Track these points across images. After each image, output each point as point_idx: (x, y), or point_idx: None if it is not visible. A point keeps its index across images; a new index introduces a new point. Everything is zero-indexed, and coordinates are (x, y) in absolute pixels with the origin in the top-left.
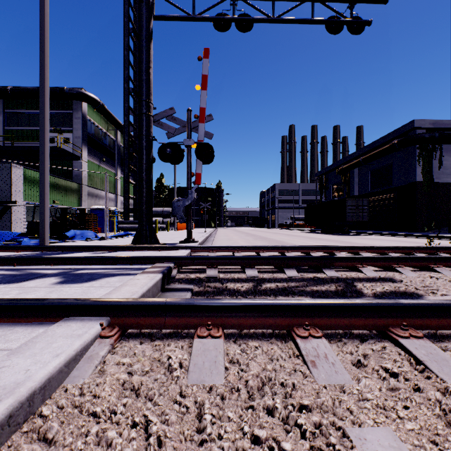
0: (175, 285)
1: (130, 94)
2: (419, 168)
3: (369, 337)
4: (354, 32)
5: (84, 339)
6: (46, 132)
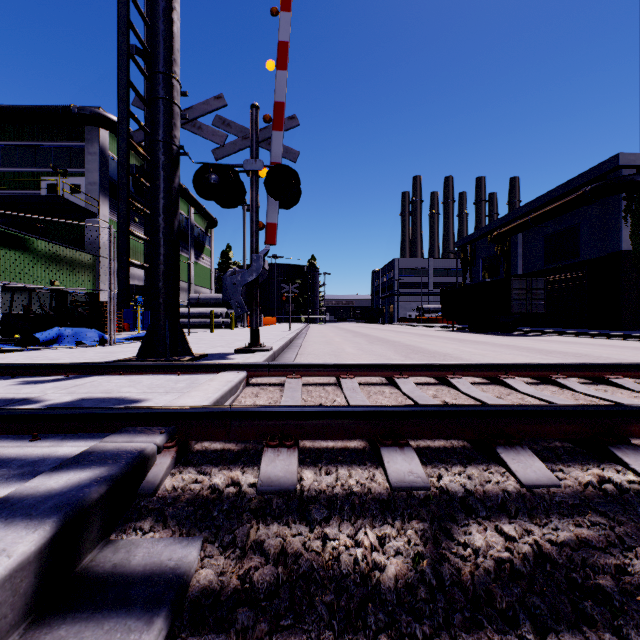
0: (136, 538)
1: (135, 62)
2: (626, 230)
3: None
4: None
5: None
6: None
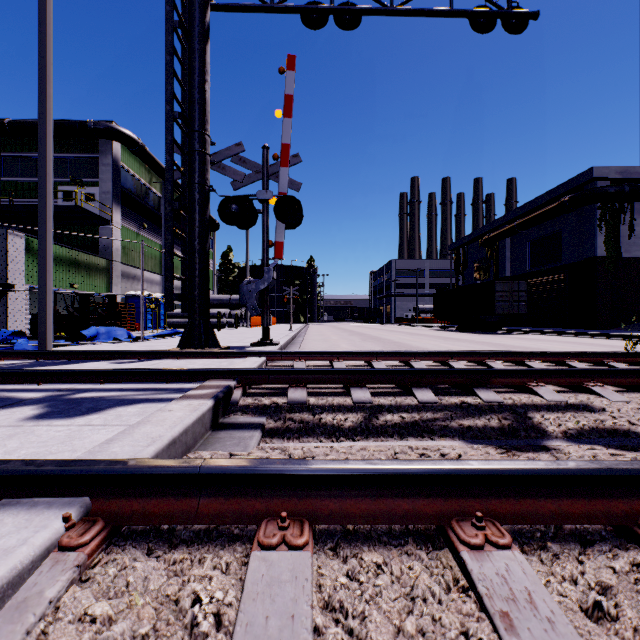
0: (237, 416)
1: (176, 122)
2: (601, 237)
3: (600, 540)
4: (512, 30)
5: (12, 561)
6: (47, 178)
